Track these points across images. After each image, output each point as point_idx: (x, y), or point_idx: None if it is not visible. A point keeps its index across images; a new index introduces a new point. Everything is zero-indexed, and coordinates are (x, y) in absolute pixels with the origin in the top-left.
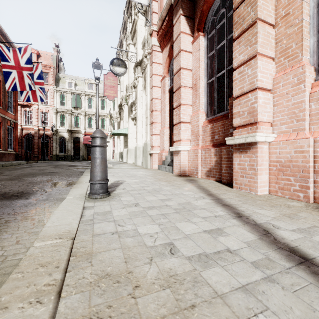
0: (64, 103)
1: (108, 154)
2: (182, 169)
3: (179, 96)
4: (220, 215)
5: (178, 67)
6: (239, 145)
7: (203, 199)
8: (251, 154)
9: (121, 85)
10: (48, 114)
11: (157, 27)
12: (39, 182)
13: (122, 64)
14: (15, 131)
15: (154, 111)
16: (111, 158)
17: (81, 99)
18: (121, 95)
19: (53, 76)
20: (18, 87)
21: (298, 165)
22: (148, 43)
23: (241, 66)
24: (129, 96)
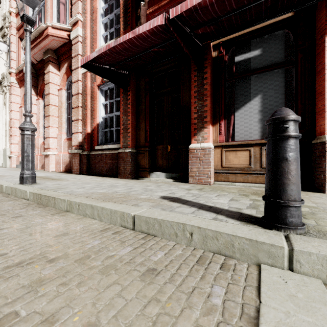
0: None
1: None
2: None
3: None
4: None
5: None
6: (46, 155)
7: None
8: (48, 158)
9: None
10: None
11: (15, 71)
12: None
13: None
14: None
15: (13, 128)
16: None
17: None
18: None
19: None
20: None
21: (59, 162)
22: (8, 78)
23: (47, 127)
24: None
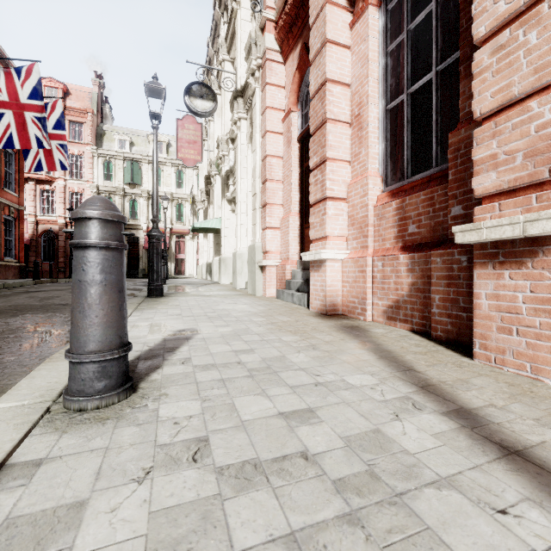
0: (110, 177)
1: (189, 266)
2: (329, 300)
3: (323, 141)
4: (547, 544)
5: (321, 79)
6: (493, 245)
7: (418, 413)
8: (541, 269)
9: (209, 141)
10: (82, 196)
11: (275, 12)
12: (8, 332)
13: (208, 93)
14: (19, 226)
15: (270, 182)
16: (195, 273)
17: (141, 170)
18: (209, 160)
19: (91, 129)
20: (16, 143)
21: None
22: (258, 45)
23: (500, 31)
24: (223, 159)
